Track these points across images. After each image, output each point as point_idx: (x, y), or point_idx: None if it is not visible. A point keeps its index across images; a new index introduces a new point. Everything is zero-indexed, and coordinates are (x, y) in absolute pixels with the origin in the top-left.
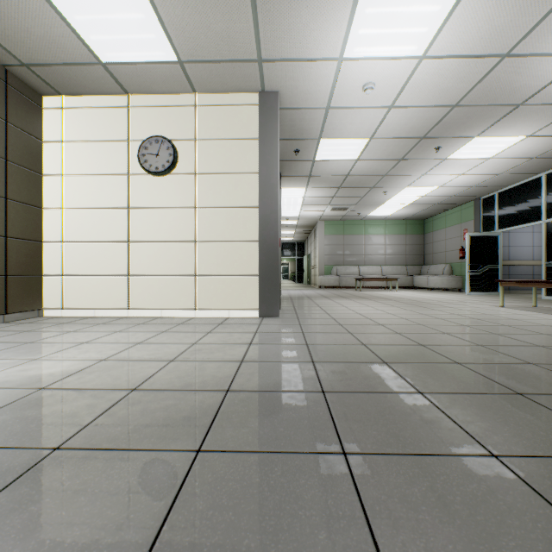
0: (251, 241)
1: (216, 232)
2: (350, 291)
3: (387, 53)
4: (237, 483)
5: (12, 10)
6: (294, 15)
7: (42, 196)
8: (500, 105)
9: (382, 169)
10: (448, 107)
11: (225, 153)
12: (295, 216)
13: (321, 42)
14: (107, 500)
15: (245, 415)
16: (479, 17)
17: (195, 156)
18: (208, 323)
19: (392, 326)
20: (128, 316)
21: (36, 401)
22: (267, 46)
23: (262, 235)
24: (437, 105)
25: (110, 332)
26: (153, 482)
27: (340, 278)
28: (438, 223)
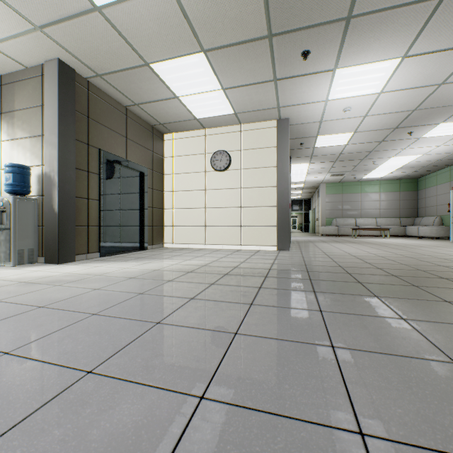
0: (272, 206)
1: (252, 201)
2: (346, 238)
3: (356, 94)
4: (278, 280)
5: (165, 107)
6: (298, 89)
7: (163, 185)
8: (452, 105)
9: (367, 148)
10: (409, 111)
11: (257, 157)
12: (301, 181)
13: (313, 96)
14: (247, 280)
15: (278, 273)
16: (412, 73)
17: (240, 159)
18: (249, 252)
19: (358, 256)
20: (205, 248)
21: (207, 268)
22: (283, 101)
23: (279, 203)
24: (400, 111)
25: (205, 253)
26: (257, 279)
27: (338, 228)
28: (430, 181)
